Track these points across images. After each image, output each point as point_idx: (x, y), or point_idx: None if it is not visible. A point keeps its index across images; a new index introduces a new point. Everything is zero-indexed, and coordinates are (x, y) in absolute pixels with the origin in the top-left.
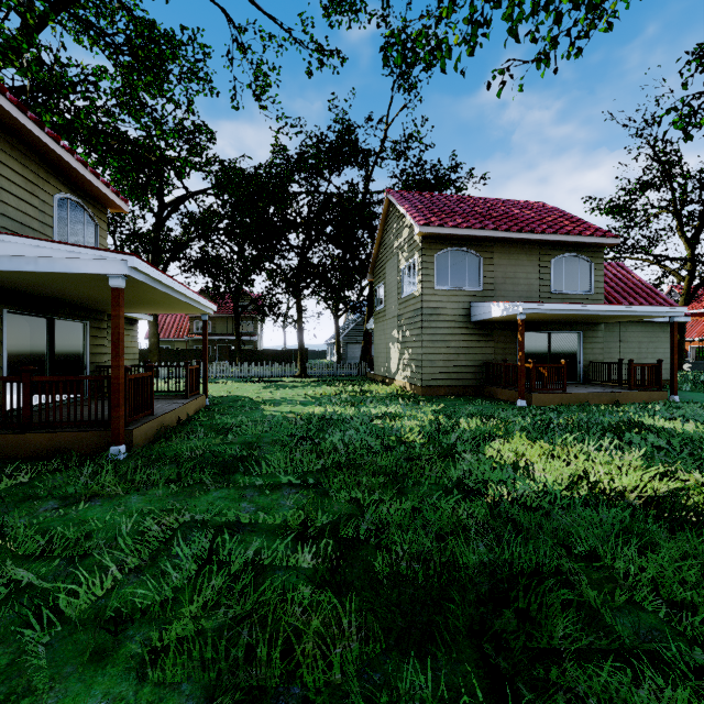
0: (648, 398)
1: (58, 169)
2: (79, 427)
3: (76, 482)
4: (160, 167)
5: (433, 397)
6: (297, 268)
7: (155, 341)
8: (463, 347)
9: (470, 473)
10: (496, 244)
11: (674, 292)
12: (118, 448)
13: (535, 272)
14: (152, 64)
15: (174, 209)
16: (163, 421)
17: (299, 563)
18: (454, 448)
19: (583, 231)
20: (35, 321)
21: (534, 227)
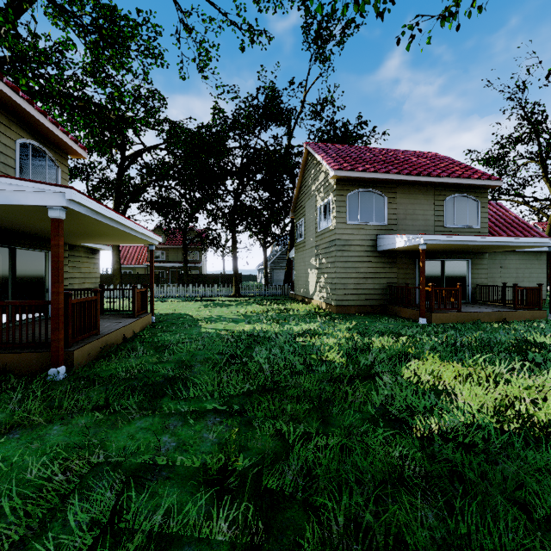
0: (530, 317)
1: (20, 118)
2: (25, 348)
3: (6, 407)
4: (120, 126)
5: (346, 315)
6: (232, 208)
7: (118, 267)
8: (371, 272)
9: (391, 397)
10: (398, 186)
11: (537, 227)
12: (56, 369)
13: (431, 209)
14: (114, 41)
15: (133, 160)
16: (108, 340)
17: (213, 534)
18: (372, 368)
19: (471, 175)
20: (6, 251)
21: (430, 171)
